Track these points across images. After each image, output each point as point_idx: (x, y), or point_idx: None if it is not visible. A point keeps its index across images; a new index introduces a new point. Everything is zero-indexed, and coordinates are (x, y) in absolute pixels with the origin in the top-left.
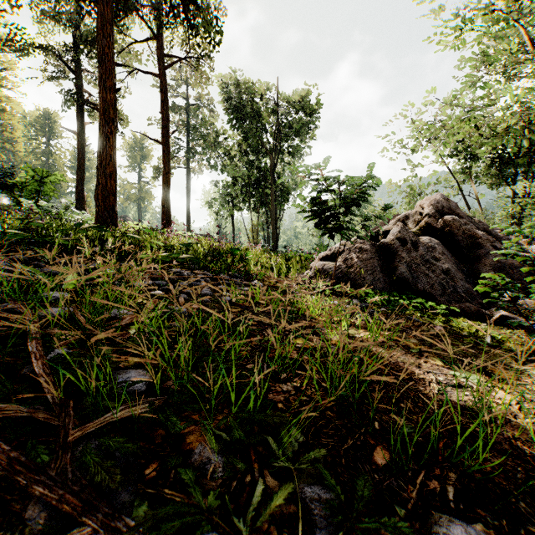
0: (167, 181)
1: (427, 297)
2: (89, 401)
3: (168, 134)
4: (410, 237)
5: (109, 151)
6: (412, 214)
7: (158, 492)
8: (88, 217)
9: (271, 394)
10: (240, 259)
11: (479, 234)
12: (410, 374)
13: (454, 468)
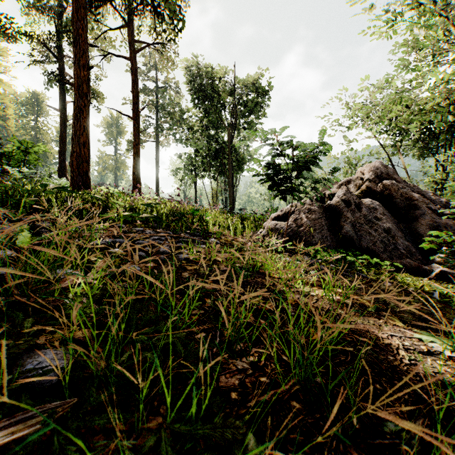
0: (137, 152)
1: (370, 253)
2: None
3: (138, 110)
4: (354, 199)
5: (82, 123)
6: (354, 179)
7: None
8: (65, 182)
9: (223, 377)
10: (199, 219)
11: (415, 197)
12: (375, 339)
13: None
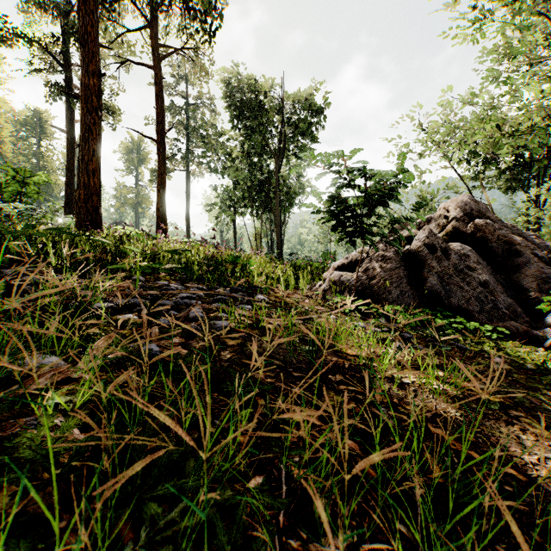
0: (162, 183)
1: (462, 313)
2: None
3: (163, 131)
4: (439, 244)
5: (91, 145)
6: (435, 218)
7: None
8: (70, 221)
9: None
10: (241, 269)
11: (516, 240)
12: (523, 469)
13: None
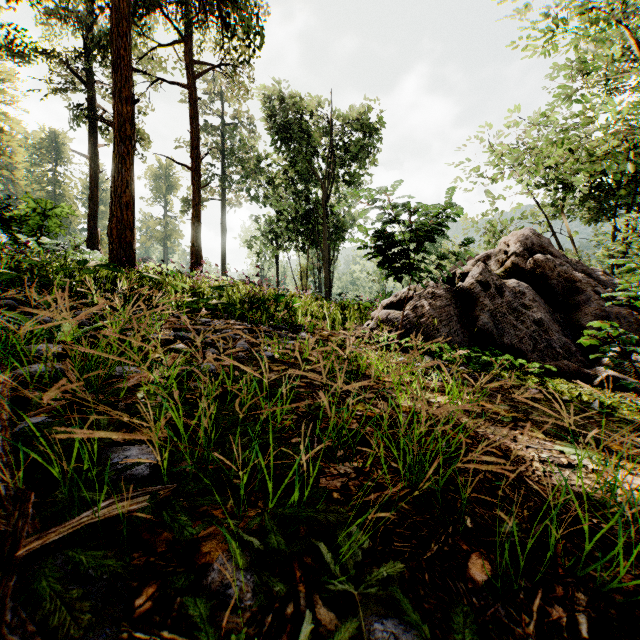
0: (197, 215)
1: (515, 353)
2: (64, 492)
3: (198, 157)
4: (494, 281)
5: (125, 176)
6: (495, 253)
7: (151, 636)
8: (100, 257)
9: (323, 479)
10: (285, 307)
11: (578, 277)
12: (505, 450)
13: (582, 585)
